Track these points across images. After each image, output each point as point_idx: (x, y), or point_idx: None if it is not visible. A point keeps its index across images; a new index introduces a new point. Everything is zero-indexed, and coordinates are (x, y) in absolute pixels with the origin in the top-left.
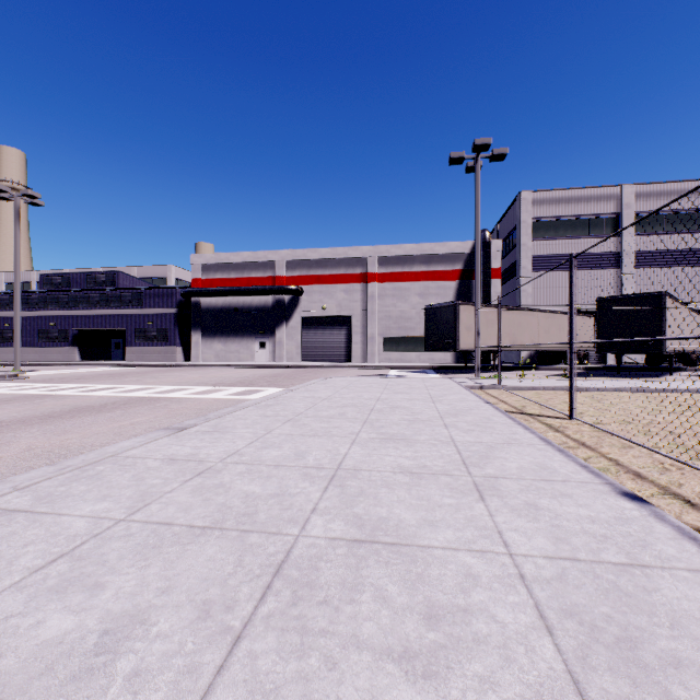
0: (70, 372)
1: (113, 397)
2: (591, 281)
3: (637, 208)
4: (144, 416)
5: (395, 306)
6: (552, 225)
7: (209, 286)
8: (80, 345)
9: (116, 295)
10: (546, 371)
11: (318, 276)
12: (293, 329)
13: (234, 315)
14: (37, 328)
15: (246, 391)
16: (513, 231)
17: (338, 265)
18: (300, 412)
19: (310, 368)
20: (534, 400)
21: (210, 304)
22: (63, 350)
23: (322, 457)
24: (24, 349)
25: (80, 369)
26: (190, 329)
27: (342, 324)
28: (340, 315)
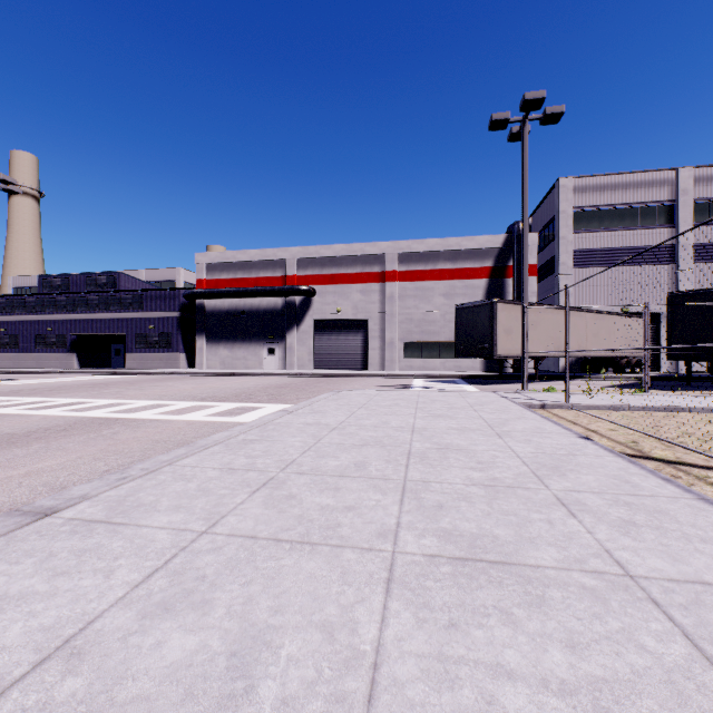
0: (53, 381)
1: (58, 418)
2: (641, 278)
3: (695, 194)
4: (64, 455)
5: (417, 308)
6: (596, 216)
7: (214, 287)
8: (78, 351)
9: (116, 298)
10: (595, 381)
11: (332, 275)
12: (305, 334)
13: (241, 319)
14: (34, 333)
15: (237, 408)
16: (549, 223)
17: (354, 263)
18: (290, 460)
19: (322, 376)
20: (637, 429)
21: (215, 307)
22: (61, 357)
23: (303, 687)
24: (21, 355)
25: (69, 377)
26: (195, 334)
27: (359, 328)
28: (356, 318)
